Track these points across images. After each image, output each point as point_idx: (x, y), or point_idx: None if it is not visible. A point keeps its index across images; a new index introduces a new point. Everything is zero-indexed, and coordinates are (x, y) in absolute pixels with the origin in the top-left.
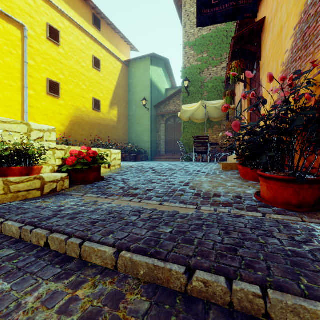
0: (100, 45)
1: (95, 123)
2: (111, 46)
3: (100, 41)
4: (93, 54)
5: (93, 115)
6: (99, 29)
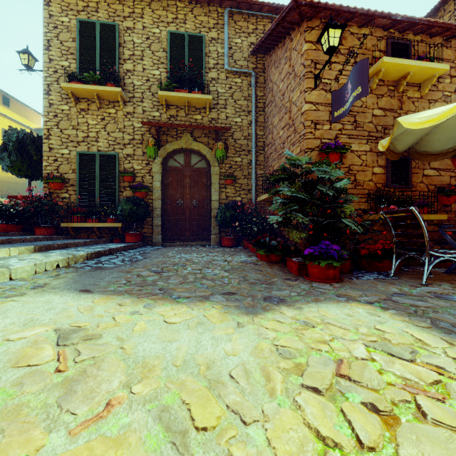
0: (9, 118)
1: (5, 182)
2: (20, 117)
3: (9, 115)
4: (3, 127)
5: (2, 175)
6: (8, 107)
